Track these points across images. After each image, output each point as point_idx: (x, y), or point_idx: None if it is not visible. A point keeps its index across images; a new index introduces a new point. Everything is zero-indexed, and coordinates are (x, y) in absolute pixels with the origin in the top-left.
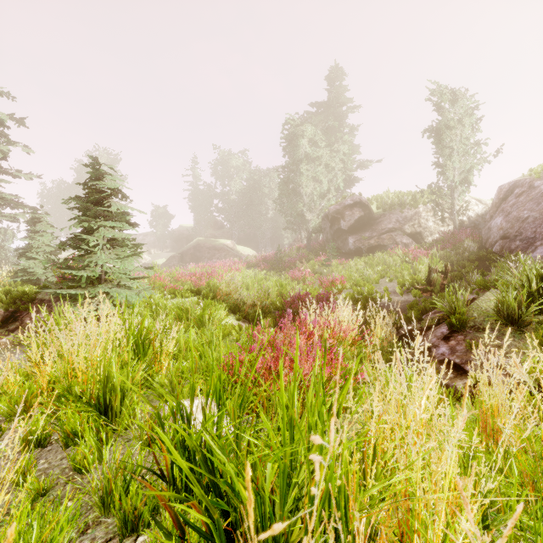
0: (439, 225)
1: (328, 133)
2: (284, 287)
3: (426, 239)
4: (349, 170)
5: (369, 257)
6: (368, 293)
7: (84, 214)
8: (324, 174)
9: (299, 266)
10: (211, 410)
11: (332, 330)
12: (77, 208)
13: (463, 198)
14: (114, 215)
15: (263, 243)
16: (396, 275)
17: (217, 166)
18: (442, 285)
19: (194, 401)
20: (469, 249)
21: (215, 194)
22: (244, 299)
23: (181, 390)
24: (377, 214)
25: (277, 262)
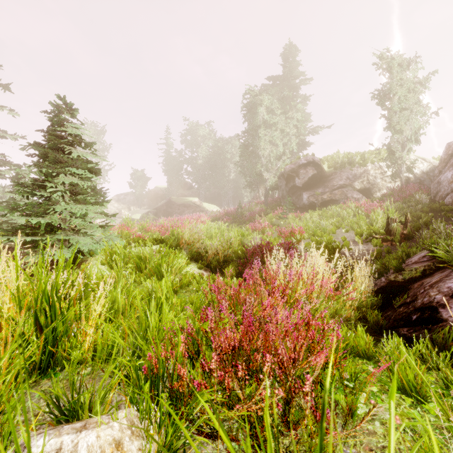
0: (386, 181)
1: (284, 102)
2: (245, 236)
3: (374, 194)
4: (302, 134)
5: (323, 210)
6: (327, 243)
7: (44, 160)
8: (280, 138)
9: (258, 219)
10: (120, 452)
11: (304, 282)
12: (37, 154)
13: (409, 157)
14: (75, 162)
15: (226, 201)
16: (352, 226)
17: (187, 136)
18: (402, 235)
19: (87, 436)
20: (422, 202)
21: (185, 159)
22: (207, 248)
23: (79, 398)
24: (329, 172)
25: (238, 216)
